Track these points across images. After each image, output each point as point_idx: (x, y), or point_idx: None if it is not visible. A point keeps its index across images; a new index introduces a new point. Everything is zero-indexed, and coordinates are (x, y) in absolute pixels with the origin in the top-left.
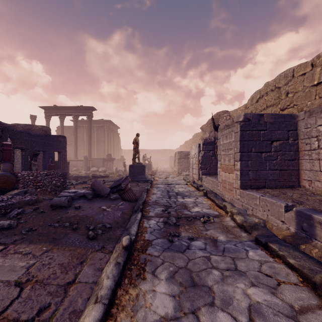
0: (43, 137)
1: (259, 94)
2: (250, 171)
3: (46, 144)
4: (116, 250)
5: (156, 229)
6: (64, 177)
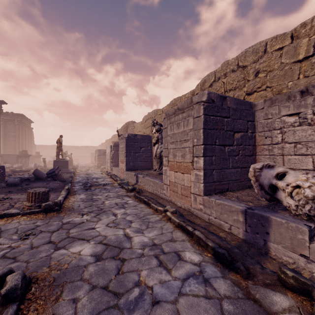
0: None
1: (146, 118)
2: (131, 162)
3: None
4: (63, 190)
5: (79, 188)
6: (3, 169)
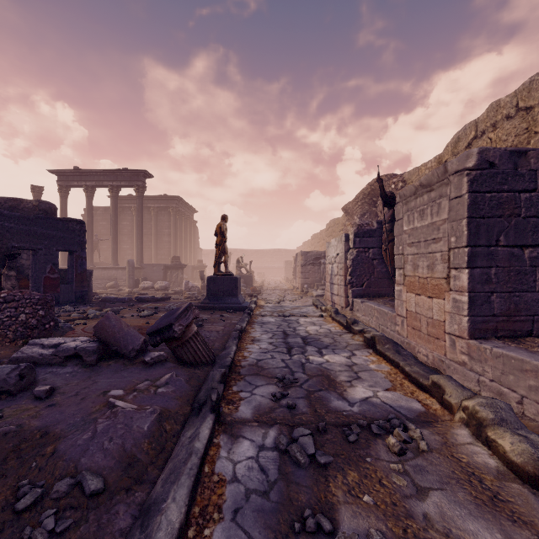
0: (30, 221)
1: (474, 130)
2: (495, 293)
3: (39, 235)
4: None
5: (253, 491)
6: (46, 305)
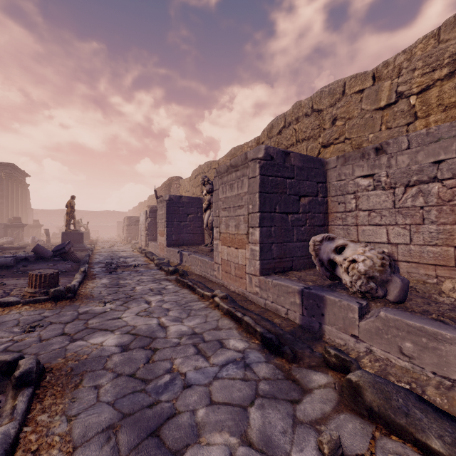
0: None
1: (196, 172)
2: (174, 234)
3: None
4: (78, 273)
5: (100, 271)
6: None
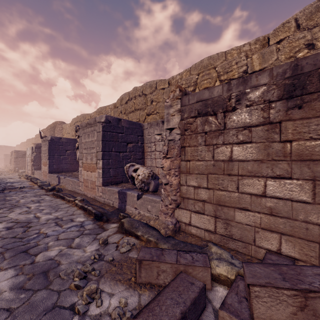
0: None
1: (75, 120)
2: (55, 164)
3: None
4: None
5: None
6: None
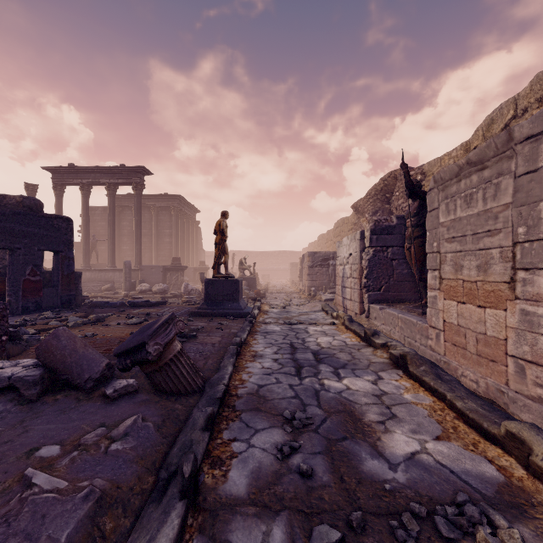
0: (7, 217)
1: (513, 108)
2: None
3: (17, 233)
4: None
5: None
6: None
